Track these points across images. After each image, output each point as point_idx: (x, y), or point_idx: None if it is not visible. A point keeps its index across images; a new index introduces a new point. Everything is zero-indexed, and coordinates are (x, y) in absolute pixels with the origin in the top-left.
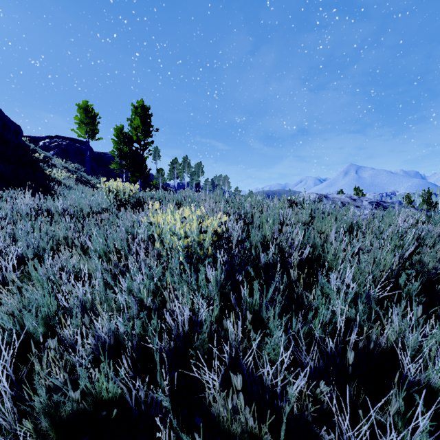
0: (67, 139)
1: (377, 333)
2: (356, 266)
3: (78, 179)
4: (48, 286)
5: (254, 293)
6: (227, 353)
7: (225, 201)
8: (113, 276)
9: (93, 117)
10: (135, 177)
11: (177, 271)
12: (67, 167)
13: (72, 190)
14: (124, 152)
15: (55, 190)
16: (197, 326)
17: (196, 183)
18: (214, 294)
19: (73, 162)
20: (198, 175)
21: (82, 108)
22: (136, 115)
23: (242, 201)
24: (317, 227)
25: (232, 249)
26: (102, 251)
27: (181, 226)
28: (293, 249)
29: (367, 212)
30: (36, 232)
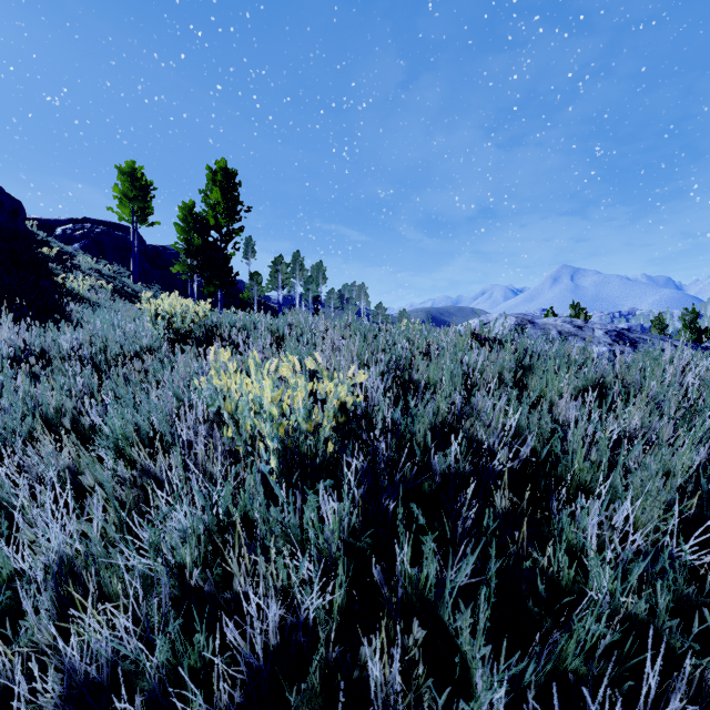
0: (101, 225)
1: (707, 662)
2: (634, 487)
3: (118, 291)
4: (1, 521)
5: (424, 558)
6: (365, 705)
7: (360, 332)
8: (140, 491)
9: (143, 188)
10: (212, 286)
11: (262, 496)
12: (101, 270)
13: (100, 310)
14: (194, 245)
15: (70, 310)
16: (301, 628)
17: (314, 297)
18: (339, 549)
19: (111, 262)
20: (317, 283)
21: (125, 174)
22: (214, 185)
23: (391, 332)
24: (531, 385)
25: (374, 438)
26: (123, 439)
27: (275, 394)
28: (496, 442)
29: (604, 350)
30: (5, 397)
